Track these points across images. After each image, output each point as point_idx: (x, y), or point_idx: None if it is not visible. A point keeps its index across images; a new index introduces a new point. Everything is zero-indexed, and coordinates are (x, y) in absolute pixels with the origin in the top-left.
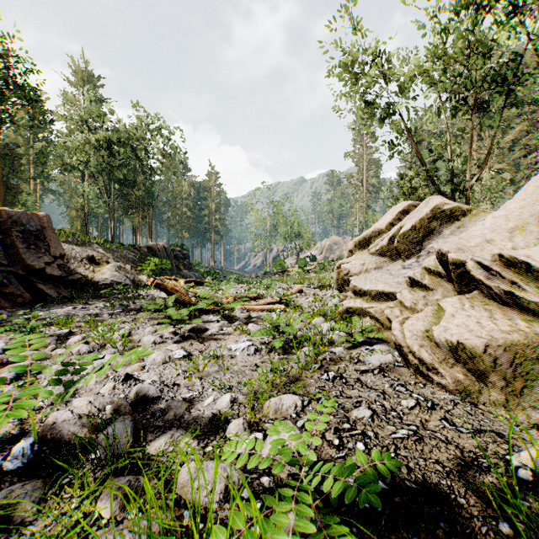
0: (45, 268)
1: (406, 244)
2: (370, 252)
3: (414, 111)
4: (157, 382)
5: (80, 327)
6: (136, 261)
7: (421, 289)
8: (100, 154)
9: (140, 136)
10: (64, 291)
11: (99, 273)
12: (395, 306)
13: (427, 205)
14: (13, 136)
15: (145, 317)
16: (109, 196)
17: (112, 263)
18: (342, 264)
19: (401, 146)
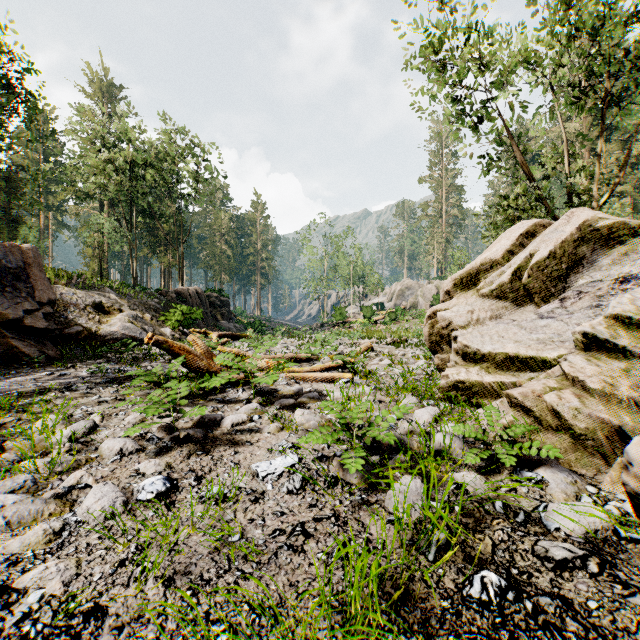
0: (25, 317)
1: (542, 280)
2: (480, 293)
3: (522, 107)
4: (53, 603)
5: (25, 412)
6: (160, 309)
7: (610, 355)
8: (118, 177)
9: (167, 155)
10: (51, 349)
11: (107, 324)
12: (561, 387)
13: (569, 221)
14: (19, 160)
15: (140, 393)
16: (130, 230)
17: (126, 311)
18: (438, 312)
19: (499, 158)
